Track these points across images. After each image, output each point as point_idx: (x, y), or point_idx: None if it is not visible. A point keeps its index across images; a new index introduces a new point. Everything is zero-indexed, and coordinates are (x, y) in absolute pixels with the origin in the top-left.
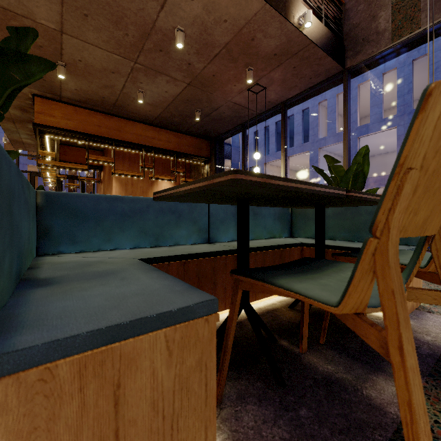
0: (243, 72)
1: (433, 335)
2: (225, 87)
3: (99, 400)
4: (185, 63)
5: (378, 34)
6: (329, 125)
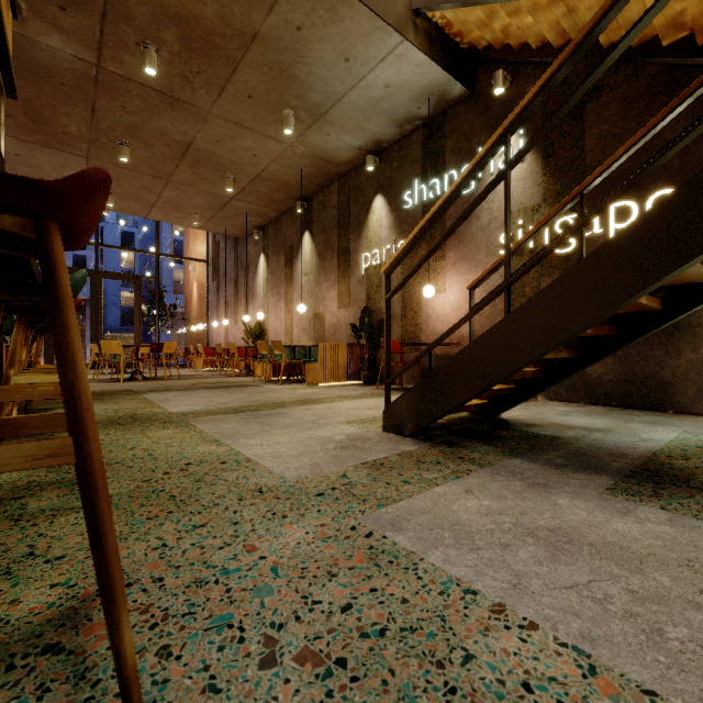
0: None
1: None
2: None
3: None
4: None
5: None
6: None
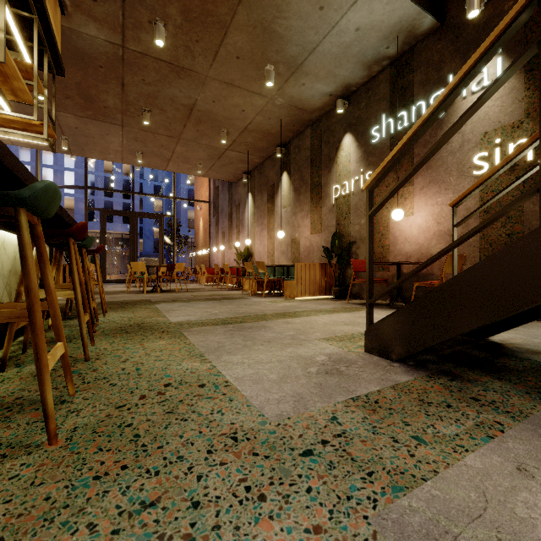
0: None
1: None
2: None
3: None
4: None
5: None
6: None
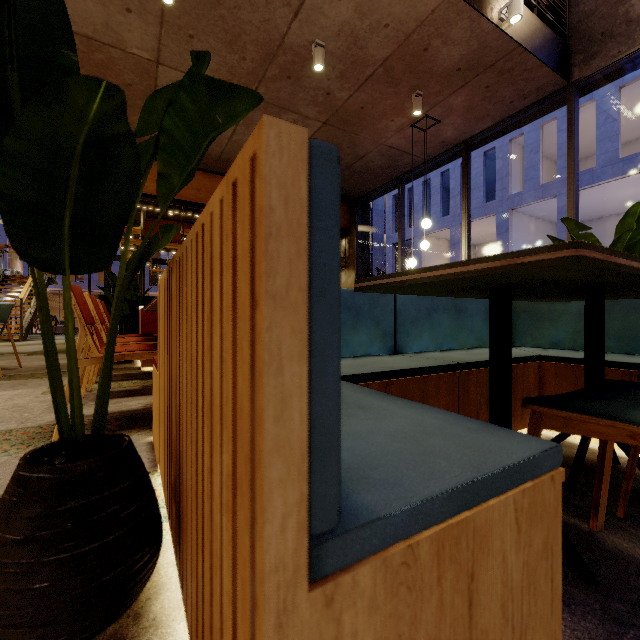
0: (407, 99)
1: None
2: (378, 124)
3: (454, 597)
4: (321, 92)
5: (630, 24)
6: (528, 173)
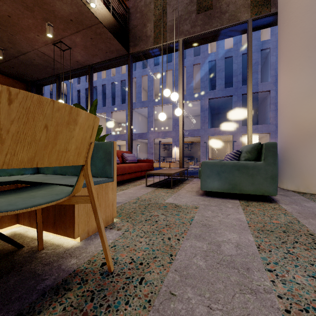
0: (43, 25)
1: (83, 256)
2: (28, 34)
3: None
4: None
5: (147, 37)
6: (138, 95)
